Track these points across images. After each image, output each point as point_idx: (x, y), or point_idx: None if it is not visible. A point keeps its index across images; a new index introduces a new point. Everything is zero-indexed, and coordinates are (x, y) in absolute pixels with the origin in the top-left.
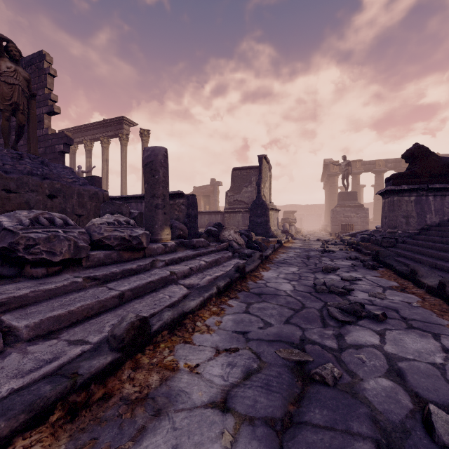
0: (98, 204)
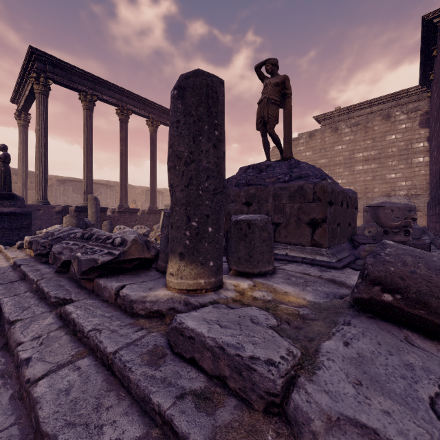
0: (304, 205)
